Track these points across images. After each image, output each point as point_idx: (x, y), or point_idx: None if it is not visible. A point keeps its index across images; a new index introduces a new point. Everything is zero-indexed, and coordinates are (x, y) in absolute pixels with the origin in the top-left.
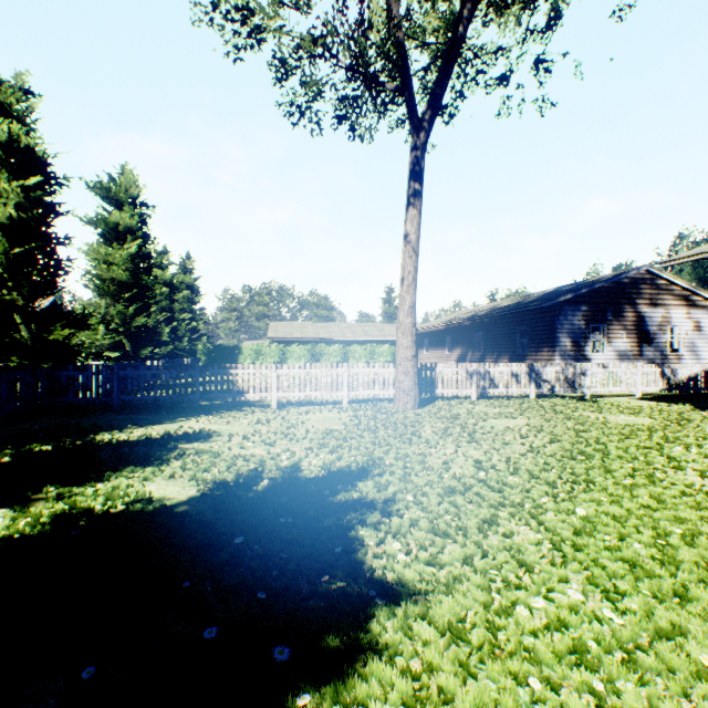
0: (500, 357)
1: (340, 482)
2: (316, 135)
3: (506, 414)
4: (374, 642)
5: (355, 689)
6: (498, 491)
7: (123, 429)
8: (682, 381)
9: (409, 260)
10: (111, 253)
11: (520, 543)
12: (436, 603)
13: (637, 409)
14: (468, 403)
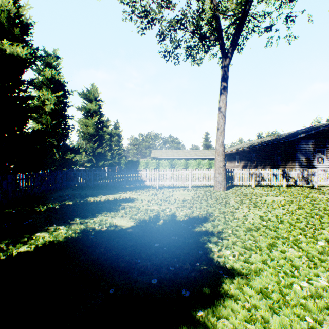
0: (265, 166)
1: (195, 223)
2: (176, 64)
3: (271, 194)
4: (226, 293)
5: (221, 311)
6: (274, 231)
7: (97, 196)
8: None
9: (221, 120)
10: (87, 122)
11: (290, 256)
12: (252, 279)
13: None
14: (250, 188)
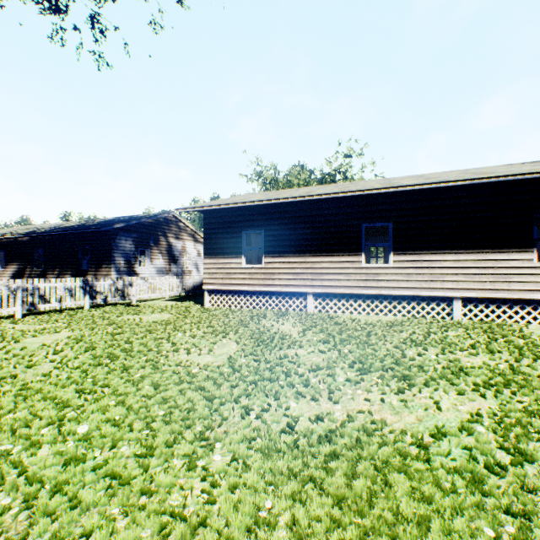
0: (64, 273)
1: None
2: None
3: (51, 329)
4: None
5: None
6: None
7: None
8: (191, 286)
9: None
10: None
11: None
12: None
13: (165, 308)
14: (10, 322)
